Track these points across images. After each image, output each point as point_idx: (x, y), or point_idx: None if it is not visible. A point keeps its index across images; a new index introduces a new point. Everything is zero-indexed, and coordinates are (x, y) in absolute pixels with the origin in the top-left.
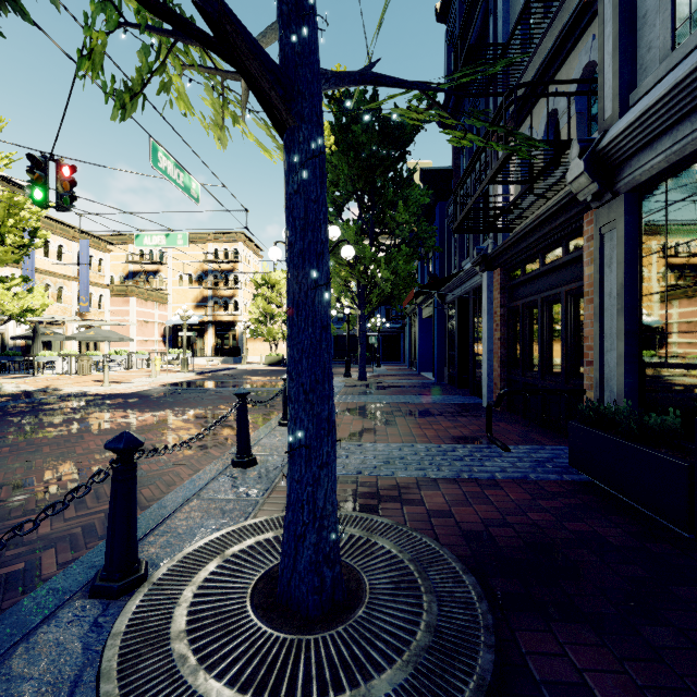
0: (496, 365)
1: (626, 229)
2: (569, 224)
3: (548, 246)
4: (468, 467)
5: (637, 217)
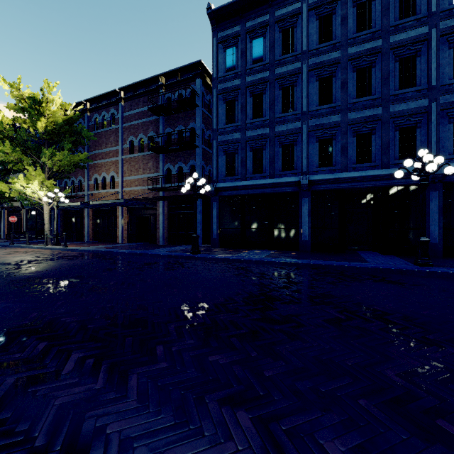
0: (6, 229)
1: (26, 213)
2: (20, 209)
3: (17, 210)
4: (5, 240)
5: (27, 212)
